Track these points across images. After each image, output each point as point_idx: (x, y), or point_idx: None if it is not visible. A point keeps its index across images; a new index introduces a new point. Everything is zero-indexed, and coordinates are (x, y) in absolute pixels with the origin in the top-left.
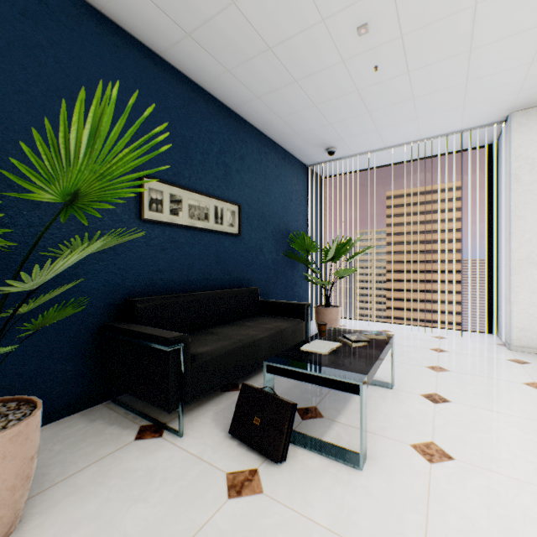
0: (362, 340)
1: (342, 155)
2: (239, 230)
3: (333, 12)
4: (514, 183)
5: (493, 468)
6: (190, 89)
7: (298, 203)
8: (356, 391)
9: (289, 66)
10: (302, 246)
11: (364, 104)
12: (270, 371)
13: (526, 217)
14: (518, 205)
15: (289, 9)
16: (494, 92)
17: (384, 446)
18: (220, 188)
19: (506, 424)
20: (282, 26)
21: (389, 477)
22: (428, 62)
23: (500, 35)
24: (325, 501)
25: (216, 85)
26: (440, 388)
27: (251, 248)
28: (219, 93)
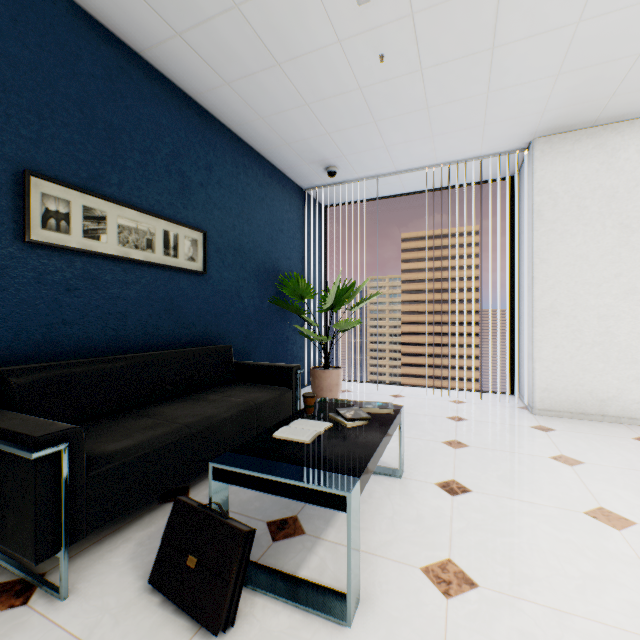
0: (360, 417)
1: (346, 178)
2: (204, 266)
3: None
4: (537, 220)
5: (527, 595)
6: (122, 55)
7: (291, 236)
8: (342, 506)
9: (266, 39)
10: (295, 290)
11: (369, 109)
12: (219, 477)
13: (549, 260)
14: (541, 247)
15: None
16: (517, 110)
17: (386, 576)
18: (173, 205)
19: (537, 520)
20: None
21: (390, 633)
22: (445, 58)
23: (527, 32)
24: None
25: (164, 55)
26: (459, 472)
27: (223, 292)
28: (170, 69)
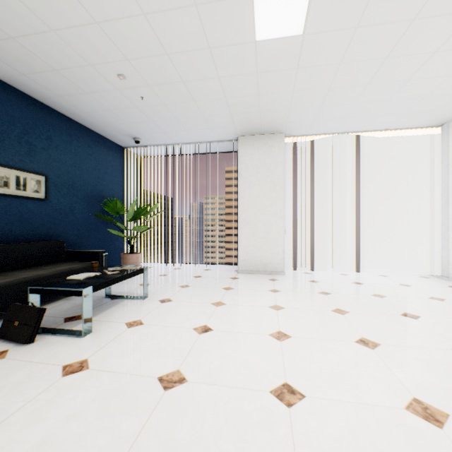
0: (115, 270)
1: (148, 144)
2: (46, 195)
3: (96, 63)
4: (240, 177)
5: (160, 324)
6: None
7: (114, 176)
8: (80, 294)
9: (77, 83)
10: (114, 209)
11: (146, 116)
12: (33, 292)
13: (245, 197)
14: (241, 190)
15: (62, 53)
16: (222, 124)
17: (109, 326)
18: (23, 161)
19: (189, 307)
20: (60, 60)
21: (98, 337)
22: (174, 102)
23: (206, 98)
24: (47, 353)
25: (15, 81)
26: (174, 296)
27: (60, 210)
28: (20, 86)
